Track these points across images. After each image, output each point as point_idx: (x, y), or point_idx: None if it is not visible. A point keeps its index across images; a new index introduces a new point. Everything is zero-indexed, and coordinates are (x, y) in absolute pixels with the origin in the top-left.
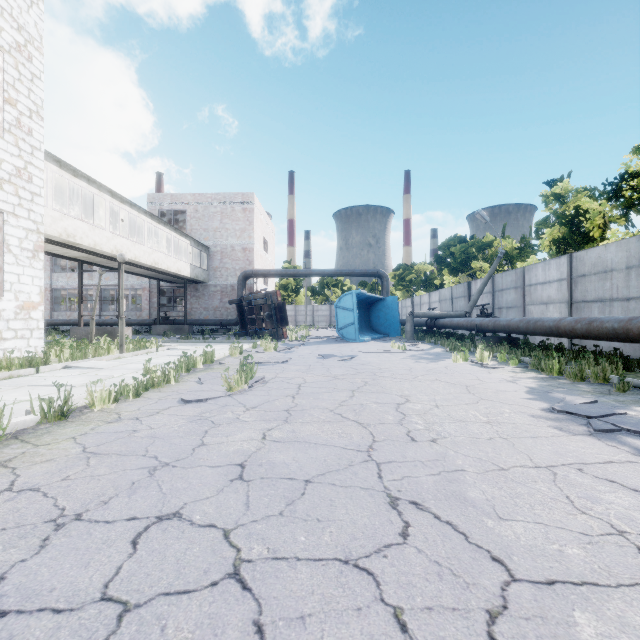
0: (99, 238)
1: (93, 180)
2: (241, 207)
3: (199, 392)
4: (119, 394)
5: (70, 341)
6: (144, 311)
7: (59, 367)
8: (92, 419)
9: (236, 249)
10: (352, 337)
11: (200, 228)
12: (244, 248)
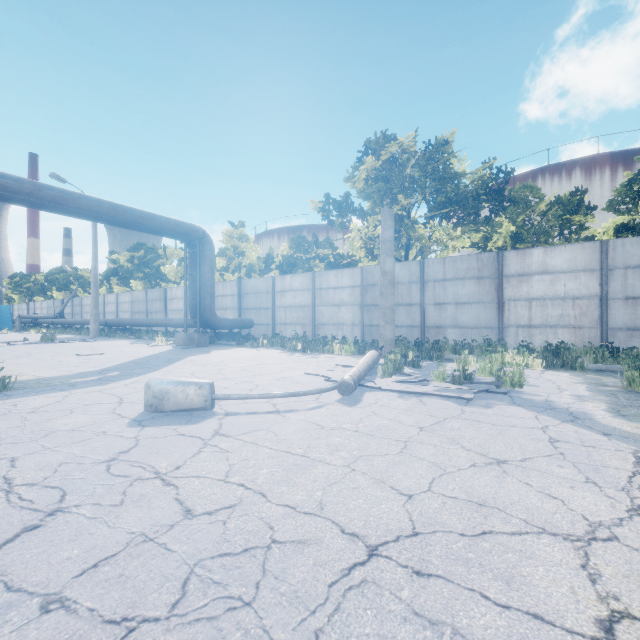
0: None
1: None
2: None
3: None
4: None
5: None
6: None
7: None
8: None
9: None
10: None
11: None
12: None
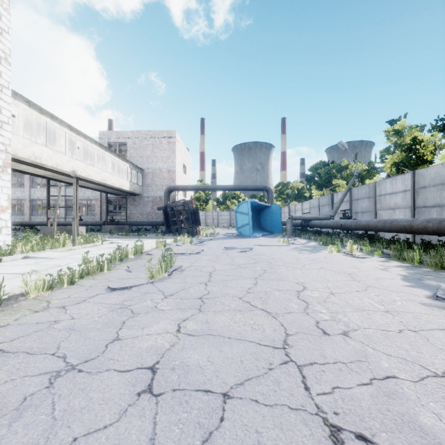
0: (60, 160)
1: (55, 117)
2: (166, 140)
3: (125, 280)
4: (54, 282)
5: (37, 237)
6: (97, 215)
7: (19, 257)
8: (22, 308)
9: (163, 171)
10: (247, 234)
11: (137, 156)
12: (169, 170)
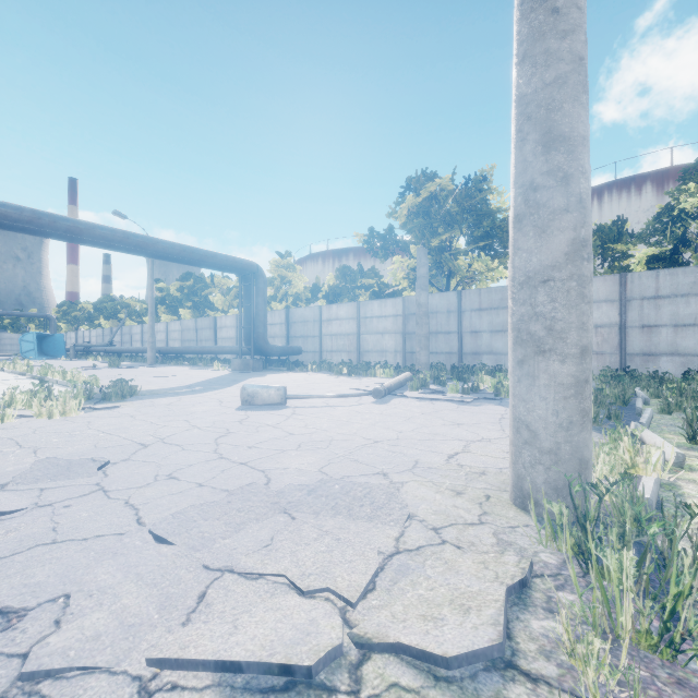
0: None
1: None
2: None
3: None
4: None
5: None
6: None
7: None
8: None
9: None
10: (33, 357)
11: None
12: None
